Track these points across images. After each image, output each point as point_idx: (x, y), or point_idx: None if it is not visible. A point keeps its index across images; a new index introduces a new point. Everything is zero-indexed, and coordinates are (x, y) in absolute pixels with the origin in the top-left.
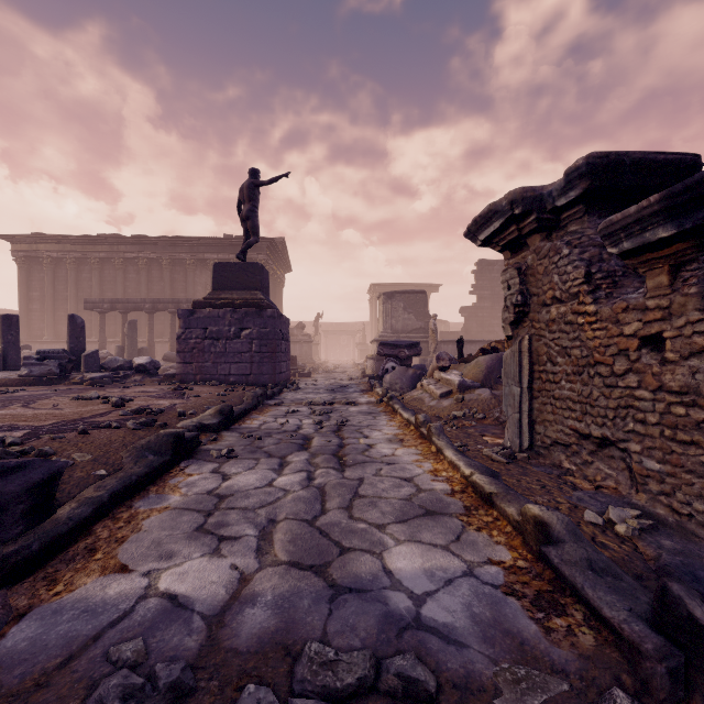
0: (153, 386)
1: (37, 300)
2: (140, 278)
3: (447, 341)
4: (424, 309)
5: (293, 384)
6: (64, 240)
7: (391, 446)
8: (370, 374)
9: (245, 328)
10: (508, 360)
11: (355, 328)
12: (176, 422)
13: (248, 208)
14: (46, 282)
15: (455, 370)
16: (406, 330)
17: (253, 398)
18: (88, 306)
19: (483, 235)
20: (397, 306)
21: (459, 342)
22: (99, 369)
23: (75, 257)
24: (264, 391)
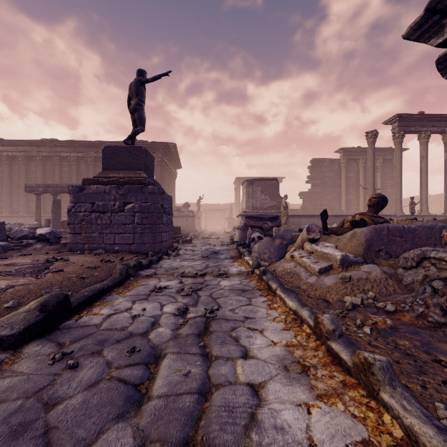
0: (35, 256)
1: None
2: (71, 171)
3: (293, 215)
4: (276, 192)
5: (174, 250)
6: (17, 143)
7: (292, 391)
8: (237, 241)
9: (129, 202)
10: None
11: (225, 207)
12: None
13: (135, 102)
14: (4, 173)
15: (326, 241)
16: (263, 207)
17: (121, 272)
18: (27, 189)
19: None
20: (256, 189)
21: (323, 215)
22: (5, 238)
23: (25, 156)
24: (138, 261)
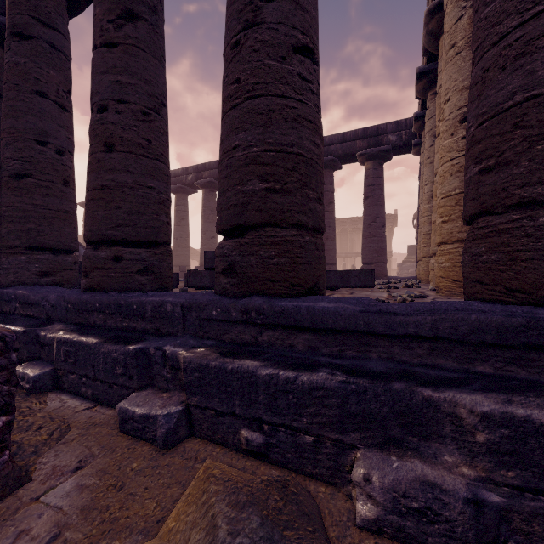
0: None
1: None
2: None
3: None
4: None
5: None
6: None
7: None
8: None
9: None
10: None
11: None
12: None
13: None
14: None
15: None
16: None
17: None
18: None
19: None
20: None
21: None
22: None
23: None
24: None
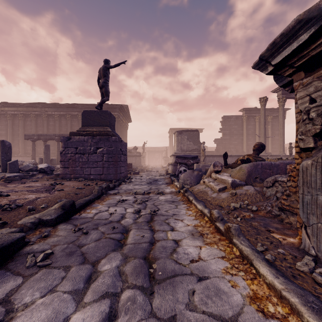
0: (42, 182)
1: (4, 135)
2: (55, 124)
3: (209, 155)
4: (197, 139)
5: (128, 179)
6: (17, 105)
7: (194, 242)
8: (170, 173)
9: (100, 147)
10: (311, 170)
11: (162, 149)
12: (19, 219)
13: (102, 81)
14: (8, 126)
15: (225, 172)
16: (188, 150)
17: (98, 191)
18: (26, 137)
19: (279, 57)
20: (184, 137)
21: (224, 155)
22: (18, 170)
23: (23, 114)
24: (107, 185)
